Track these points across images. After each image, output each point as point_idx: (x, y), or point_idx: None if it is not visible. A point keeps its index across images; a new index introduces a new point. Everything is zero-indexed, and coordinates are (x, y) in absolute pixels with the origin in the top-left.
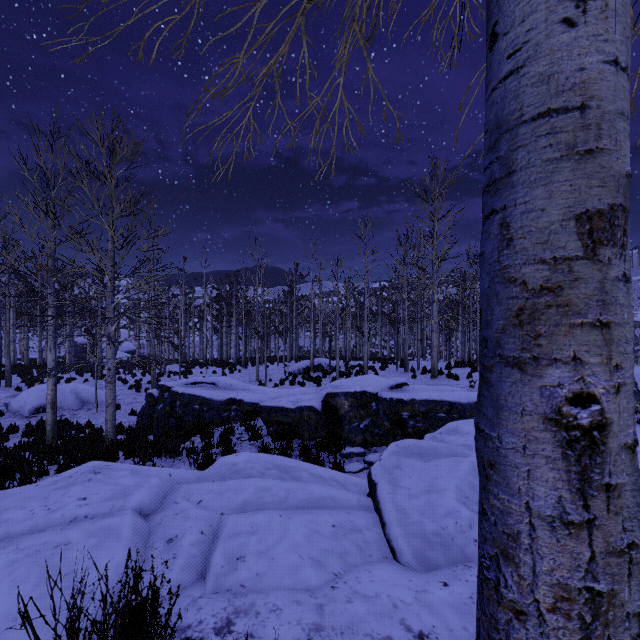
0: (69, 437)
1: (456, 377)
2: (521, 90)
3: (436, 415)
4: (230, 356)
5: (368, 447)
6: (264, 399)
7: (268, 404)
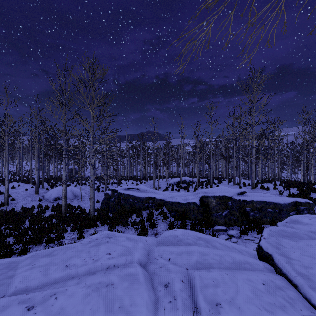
0: (71, 212)
1: (267, 188)
2: None
3: (266, 210)
4: (137, 175)
5: (227, 226)
6: (166, 197)
7: (170, 200)
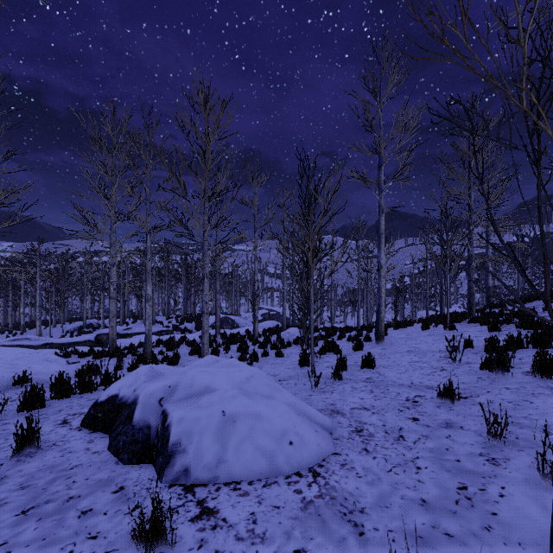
0: None
1: (163, 323)
2: (110, 309)
3: None
4: None
5: None
6: (65, 341)
7: (69, 341)
